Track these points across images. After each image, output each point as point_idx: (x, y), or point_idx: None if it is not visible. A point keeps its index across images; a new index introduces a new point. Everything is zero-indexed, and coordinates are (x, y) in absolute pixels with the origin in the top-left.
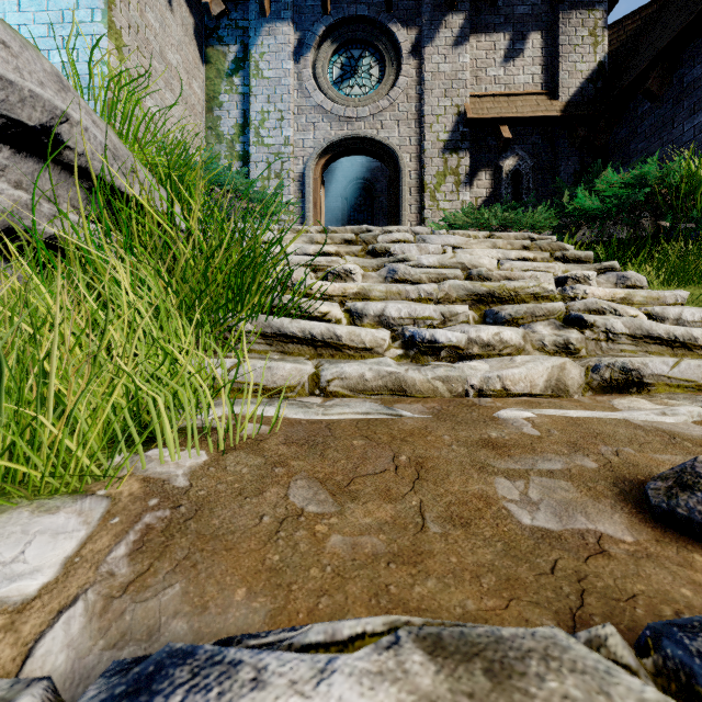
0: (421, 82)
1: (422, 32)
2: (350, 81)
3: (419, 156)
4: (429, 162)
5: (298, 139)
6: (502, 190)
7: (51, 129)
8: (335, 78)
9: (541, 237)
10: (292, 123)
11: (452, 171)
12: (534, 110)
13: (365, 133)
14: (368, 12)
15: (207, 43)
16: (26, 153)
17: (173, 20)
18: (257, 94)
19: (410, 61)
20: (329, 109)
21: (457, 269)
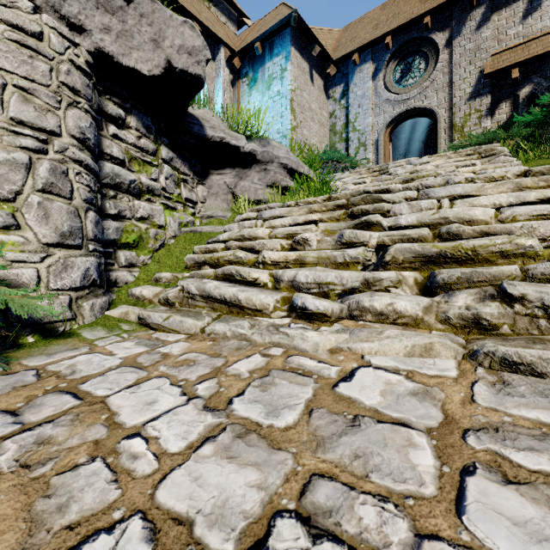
0: (452, 62)
1: (453, 30)
2: (406, 78)
3: (451, 108)
4: (458, 110)
5: (375, 122)
6: (519, 111)
7: (286, 162)
8: (397, 79)
9: (488, 146)
10: (371, 114)
11: (475, 110)
12: (546, 46)
13: (414, 106)
14: (416, 34)
15: (329, 88)
16: (282, 168)
17: (314, 89)
18: (353, 106)
19: (445, 52)
20: (392, 99)
21: (407, 173)
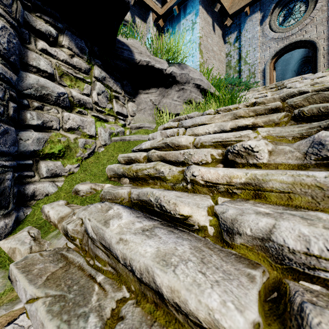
0: None
1: None
2: (288, 20)
3: None
4: None
5: (262, 56)
6: None
7: (199, 83)
8: (280, 22)
9: None
10: (259, 50)
11: None
12: None
13: (295, 39)
14: None
15: (226, 36)
16: (196, 88)
17: (215, 36)
18: (244, 46)
19: None
20: (276, 37)
21: (309, 85)
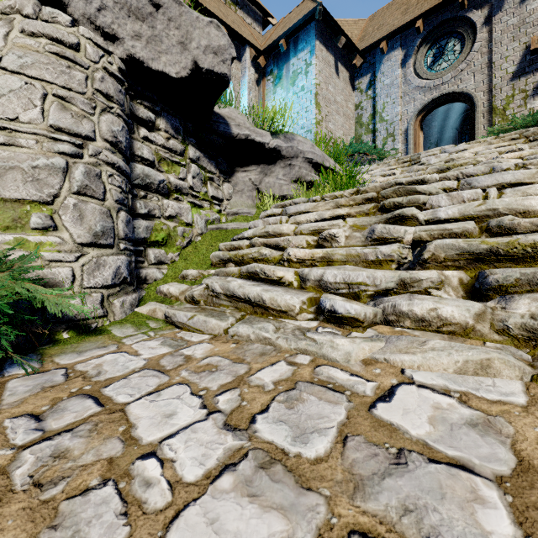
0: (492, 40)
1: (493, 6)
2: (439, 62)
3: (491, 90)
4: (498, 92)
5: (404, 110)
6: None
7: (311, 157)
8: (428, 64)
9: (536, 128)
10: (400, 103)
11: (520, 91)
12: None
13: (447, 91)
14: (450, 15)
15: (355, 80)
16: (307, 163)
17: (339, 81)
18: (380, 96)
19: (483, 30)
20: (423, 86)
21: (442, 162)
